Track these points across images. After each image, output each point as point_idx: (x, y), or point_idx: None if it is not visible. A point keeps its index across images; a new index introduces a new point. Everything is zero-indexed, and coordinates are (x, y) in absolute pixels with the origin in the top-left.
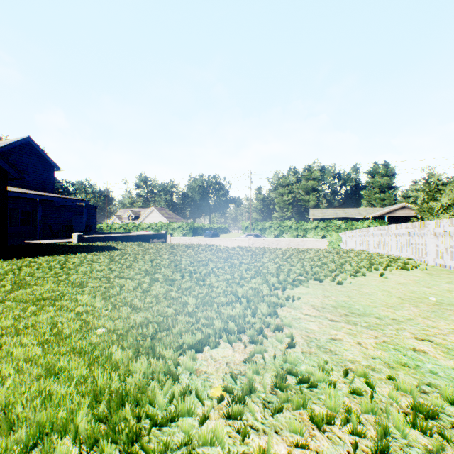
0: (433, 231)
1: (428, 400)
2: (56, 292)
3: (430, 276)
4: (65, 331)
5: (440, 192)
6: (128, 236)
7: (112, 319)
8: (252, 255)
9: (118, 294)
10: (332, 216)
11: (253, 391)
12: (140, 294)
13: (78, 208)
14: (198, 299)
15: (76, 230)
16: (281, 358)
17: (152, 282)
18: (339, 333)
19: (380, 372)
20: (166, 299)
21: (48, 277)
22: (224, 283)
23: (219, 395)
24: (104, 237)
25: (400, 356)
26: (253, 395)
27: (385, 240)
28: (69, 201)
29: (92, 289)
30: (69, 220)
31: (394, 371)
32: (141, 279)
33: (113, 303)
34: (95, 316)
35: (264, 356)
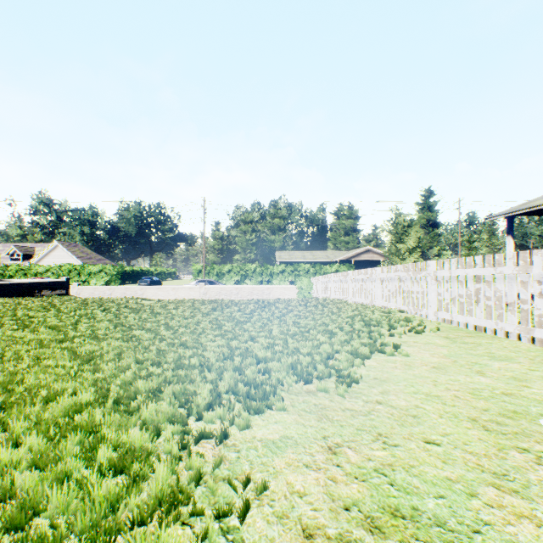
0: (435, 275)
1: None
2: None
3: (456, 343)
4: None
5: (406, 234)
6: None
7: None
8: (190, 316)
9: None
10: (300, 259)
11: None
12: None
13: None
14: None
15: None
16: None
17: None
18: None
19: None
20: None
21: None
22: (41, 439)
23: None
24: None
25: None
26: None
27: (368, 286)
28: None
29: None
30: None
31: None
32: None
33: None
34: None
35: None
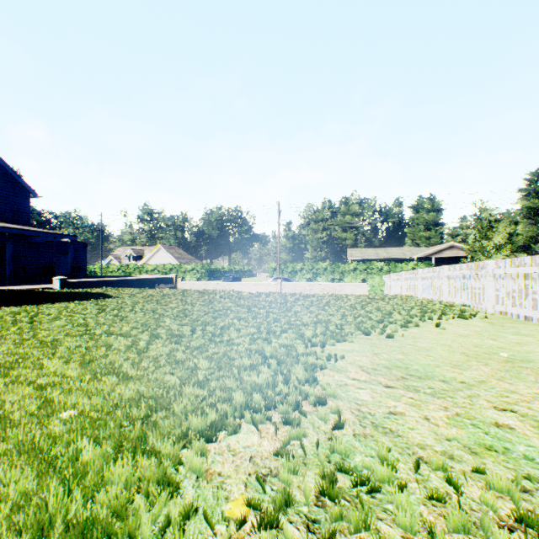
0: (493, 273)
1: (533, 503)
2: (14, 356)
3: (493, 325)
4: (13, 417)
5: (492, 230)
6: (126, 280)
7: (88, 395)
8: (282, 302)
9: (103, 356)
10: (372, 257)
11: (290, 504)
12: (134, 356)
13: (62, 245)
14: (213, 362)
15: (59, 274)
16: (327, 446)
17: (152, 340)
18: (399, 405)
19: (461, 460)
20: (169, 363)
21: (8, 334)
22: (247, 339)
23: (240, 514)
24: (96, 282)
25: (482, 435)
26: (290, 510)
27: (436, 283)
28: (50, 236)
29: (67, 350)
30: (50, 261)
31: (479, 458)
32: (138, 336)
33: (93, 370)
34: (64, 390)
35: (303, 445)
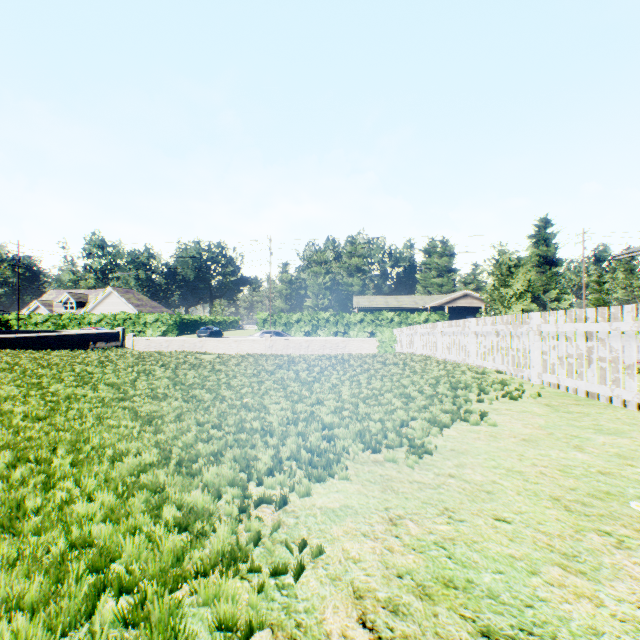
0: (539, 330)
1: None
2: None
3: (557, 412)
4: None
5: (512, 276)
6: (38, 338)
7: None
8: (253, 374)
9: None
10: (382, 306)
11: None
12: None
13: None
14: None
15: None
16: None
17: None
18: None
19: None
20: None
21: None
22: (112, 495)
23: None
24: None
25: None
26: None
27: (460, 341)
28: None
29: None
30: None
31: None
32: None
33: None
34: None
35: None
